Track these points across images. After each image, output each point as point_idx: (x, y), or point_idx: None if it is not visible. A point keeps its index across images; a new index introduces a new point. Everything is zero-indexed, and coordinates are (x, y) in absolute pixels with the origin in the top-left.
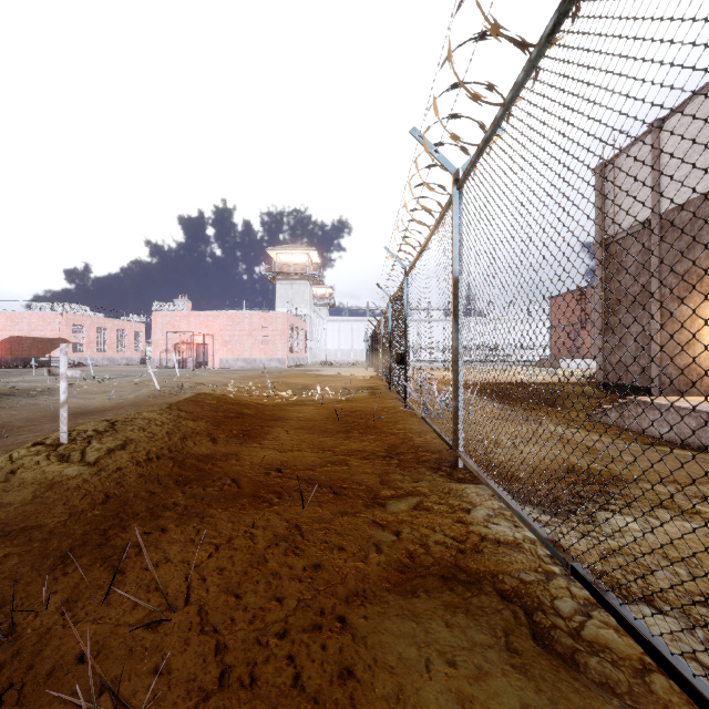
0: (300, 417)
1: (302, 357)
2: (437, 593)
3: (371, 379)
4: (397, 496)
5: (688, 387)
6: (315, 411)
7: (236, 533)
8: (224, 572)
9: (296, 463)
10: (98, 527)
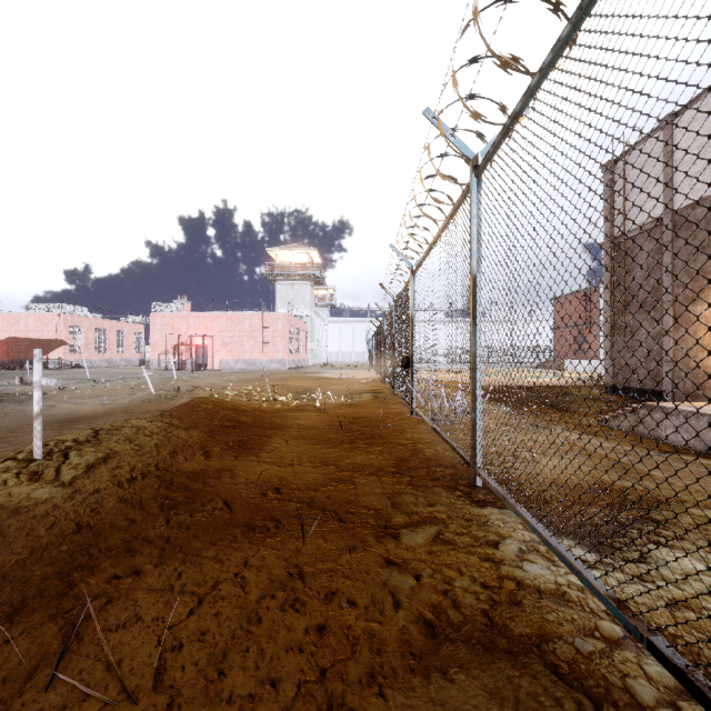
0: (301, 424)
1: (303, 358)
2: (474, 671)
3: (374, 382)
4: (411, 525)
5: (703, 390)
6: (316, 418)
7: (224, 577)
8: (206, 636)
9: (296, 481)
10: (61, 569)
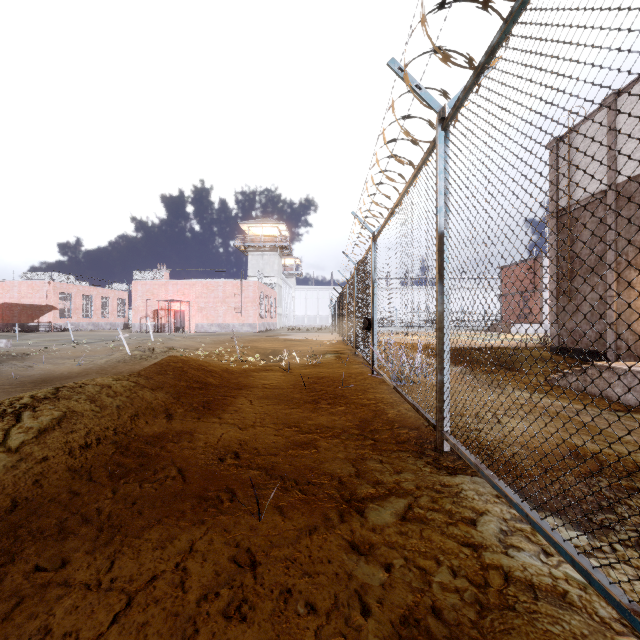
0: (266, 384)
1: (272, 322)
2: None
3: (336, 343)
4: (378, 497)
5: None
6: (281, 378)
7: (163, 568)
8: None
9: (257, 445)
10: None
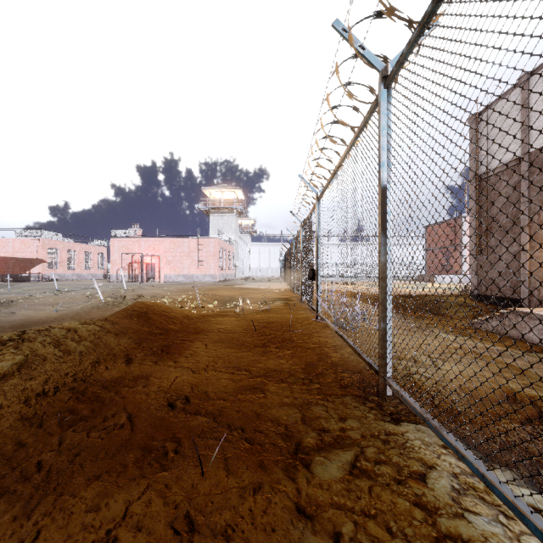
0: (221, 328)
1: (230, 273)
2: None
3: (285, 291)
4: (324, 448)
5: None
6: (235, 322)
7: (93, 538)
8: None
9: (207, 389)
10: None
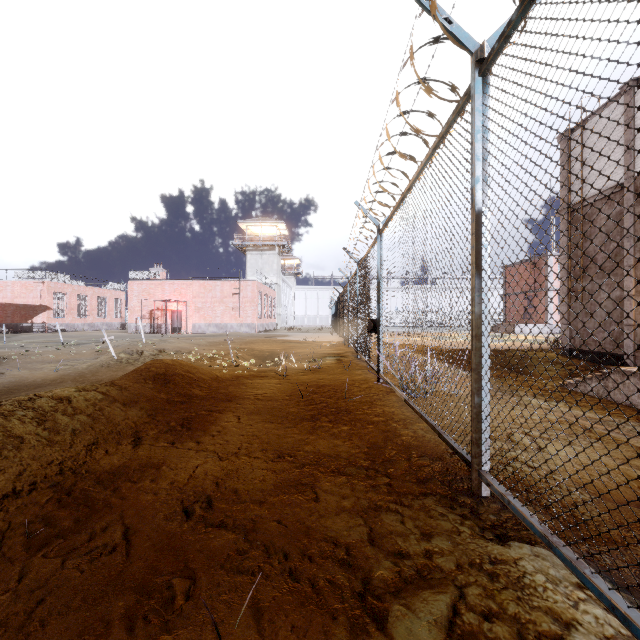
0: (259, 394)
1: (271, 322)
2: None
3: (337, 345)
4: (404, 588)
5: None
6: (277, 386)
7: None
8: None
9: (238, 486)
10: None
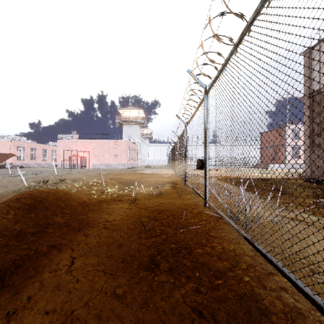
0: (109, 222)
1: (136, 163)
2: None
3: (171, 176)
4: None
5: None
6: (126, 211)
7: None
8: None
9: None
10: None
